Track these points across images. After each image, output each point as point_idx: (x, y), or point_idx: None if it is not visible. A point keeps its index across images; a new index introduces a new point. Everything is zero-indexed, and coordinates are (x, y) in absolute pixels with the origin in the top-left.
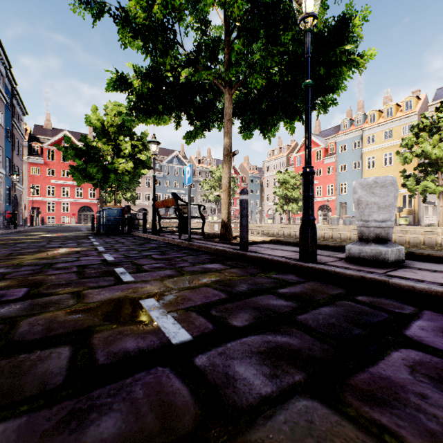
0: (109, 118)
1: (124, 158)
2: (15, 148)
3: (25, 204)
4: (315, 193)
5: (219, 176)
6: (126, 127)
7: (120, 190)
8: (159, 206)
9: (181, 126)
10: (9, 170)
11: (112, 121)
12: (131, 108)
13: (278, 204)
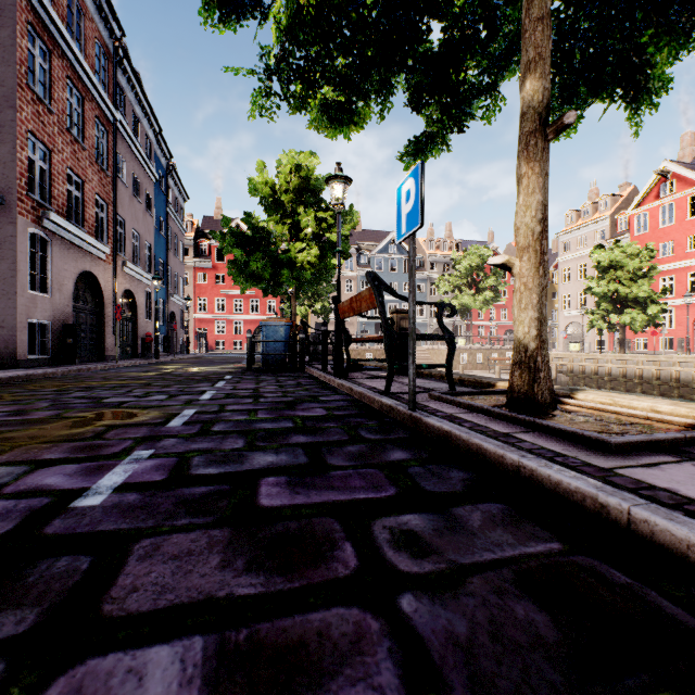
0: (282, 179)
1: (306, 243)
2: (172, 246)
3: (191, 324)
4: (687, 287)
5: (469, 266)
6: (309, 191)
7: (307, 299)
8: (345, 313)
9: (392, 106)
10: (163, 277)
11: (287, 183)
12: (270, 70)
13: (596, 313)
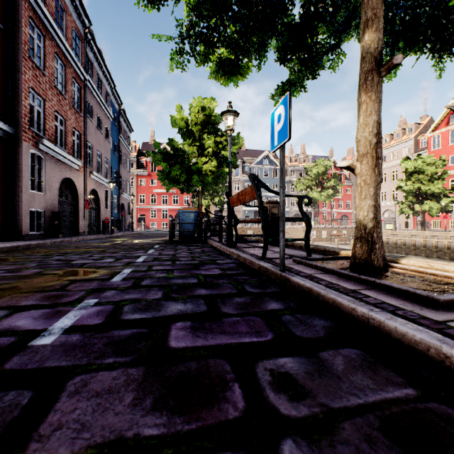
0: (193, 116)
1: (208, 158)
2: (122, 161)
3: (135, 212)
4: None
5: (316, 173)
6: (210, 124)
7: (209, 195)
8: (234, 203)
9: (267, 60)
10: (116, 181)
11: (196, 119)
12: (182, 36)
13: (404, 203)
